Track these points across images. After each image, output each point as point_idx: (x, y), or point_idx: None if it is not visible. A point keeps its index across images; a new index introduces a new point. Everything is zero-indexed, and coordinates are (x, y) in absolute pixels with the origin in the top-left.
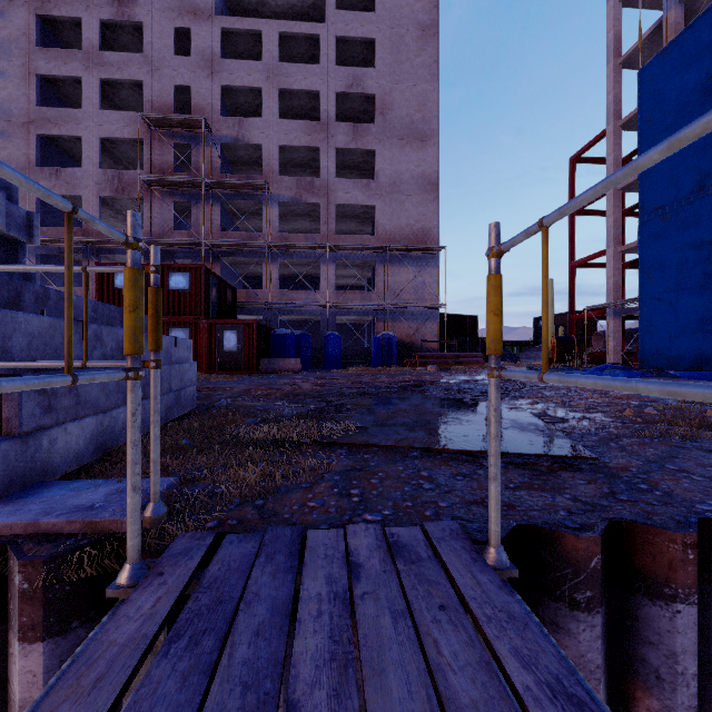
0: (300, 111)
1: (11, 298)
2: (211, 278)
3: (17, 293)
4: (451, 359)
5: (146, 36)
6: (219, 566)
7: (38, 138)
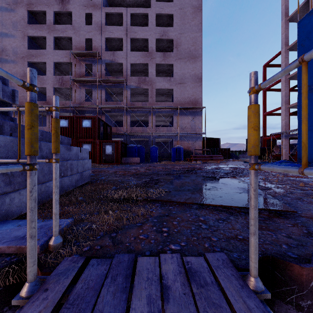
0: (140, 48)
1: None
2: (101, 122)
3: (0, 125)
4: (207, 158)
5: (73, 17)
6: (82, 285)
7: (28, 63)
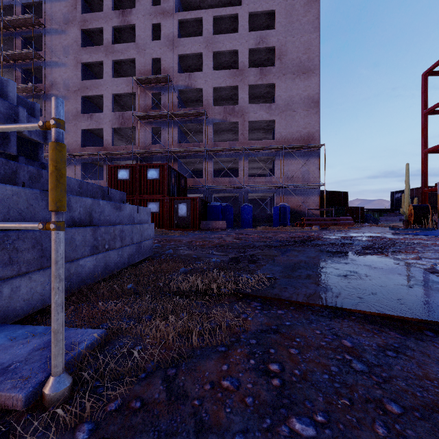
0: (226, 65)
1: (7, 175)
2: (172, 171)
3: (13, 171)
4: (329, 222)
5: (136, 32)
6: None
7: (82, 98)
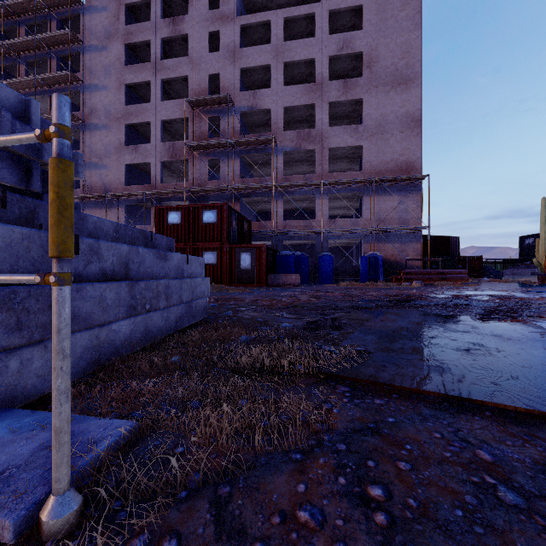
0: (300, 78)
1: (23, 216)
2: (232, 213)
3: (30, 211)
4: (434, 276)
5: (190, 43)
6: None
7: (125, 127)
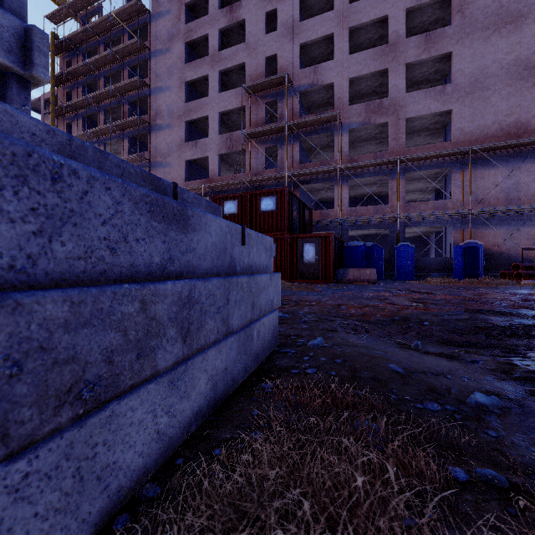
0: (367, 45)
1: None
2: (293, 199)
3: None
4: None
5: (247, 28)
6: None
7: (186, 124)
